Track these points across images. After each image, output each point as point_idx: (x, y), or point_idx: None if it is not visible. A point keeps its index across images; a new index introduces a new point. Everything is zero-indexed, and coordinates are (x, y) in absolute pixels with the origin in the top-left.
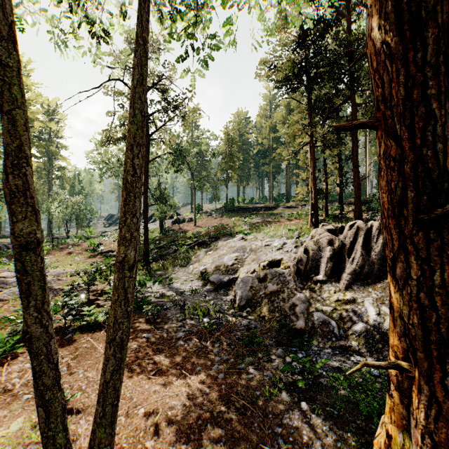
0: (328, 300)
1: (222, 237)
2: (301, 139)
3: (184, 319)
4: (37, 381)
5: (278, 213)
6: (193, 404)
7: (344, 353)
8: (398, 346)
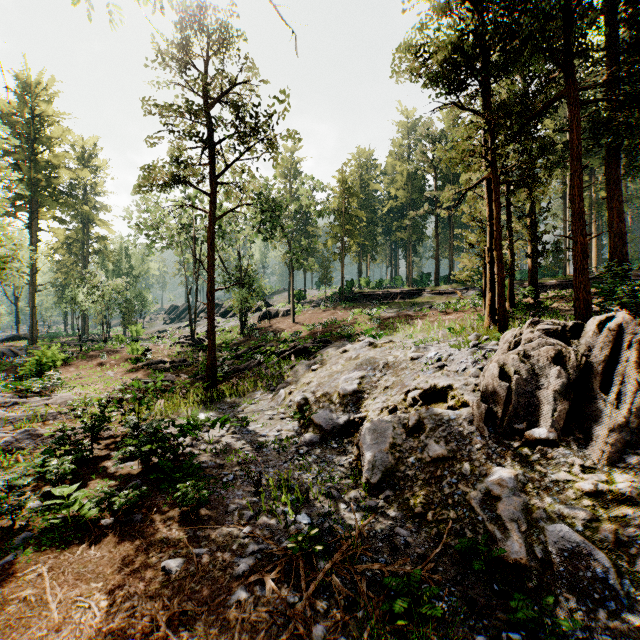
0: (571, 489)
1: (334, 341)
2: (471, 173)
3: (256, 516)
4: None
5: (425, 302)
6: None
7: None
8: None
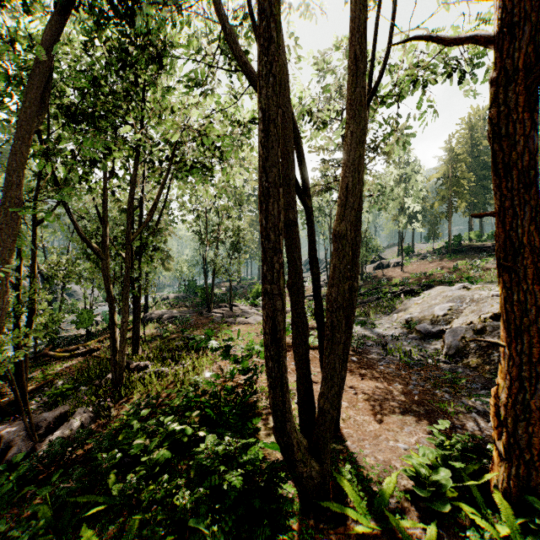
0: None
1: (436, 285)
2: None
3: (385, 355)
4: (319, 332)
5: None
6: (390, 398)
7: None
8: (501, 335)
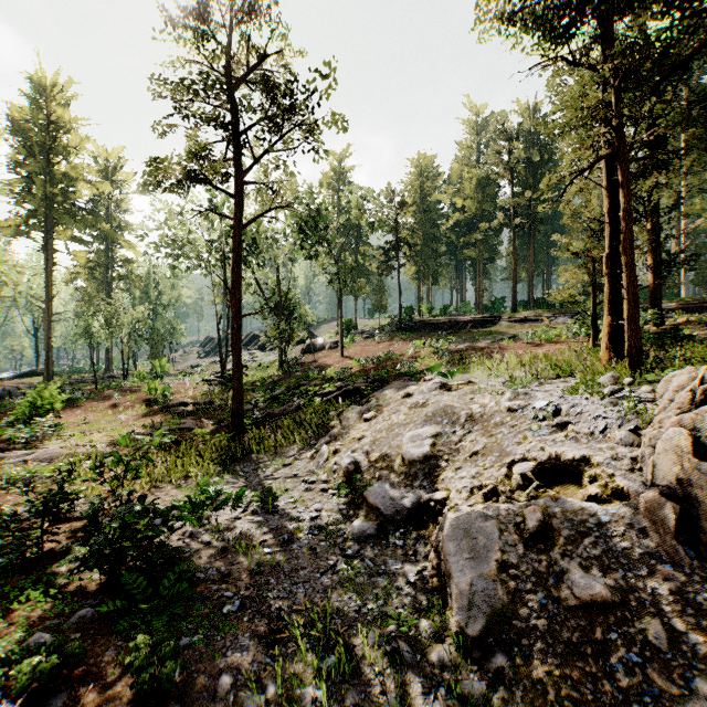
0: None
1: (392, 380)
2: (582, 152)
3: None
4: None
5: (503, 332)
6: None
7: None
8: None
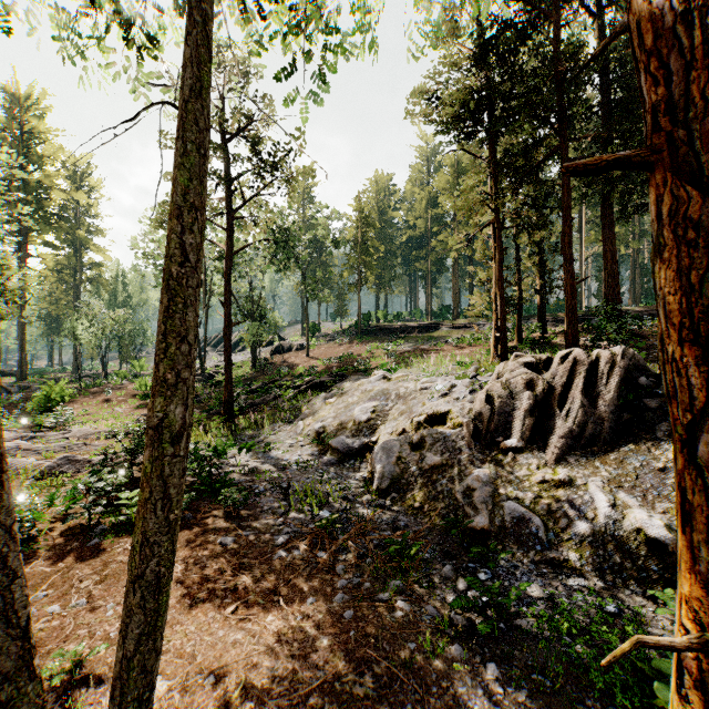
0: (527, 481)
1: (350, 375)
2: (479, 216)
3: (287, 512)
4: None
5: (441, 337)
6: (301, 667)
7: (556, 573)
8: (701, 600)
